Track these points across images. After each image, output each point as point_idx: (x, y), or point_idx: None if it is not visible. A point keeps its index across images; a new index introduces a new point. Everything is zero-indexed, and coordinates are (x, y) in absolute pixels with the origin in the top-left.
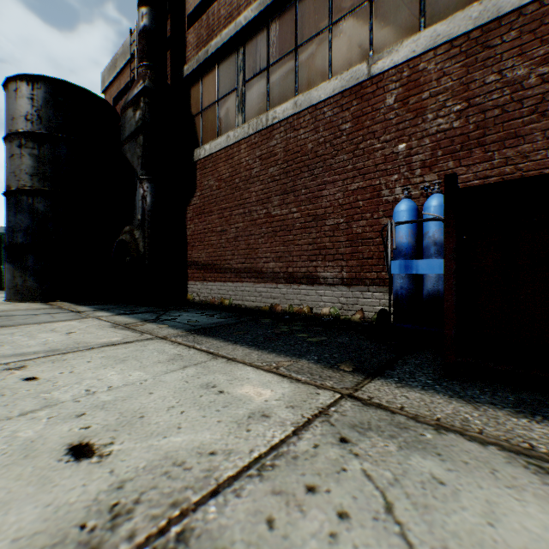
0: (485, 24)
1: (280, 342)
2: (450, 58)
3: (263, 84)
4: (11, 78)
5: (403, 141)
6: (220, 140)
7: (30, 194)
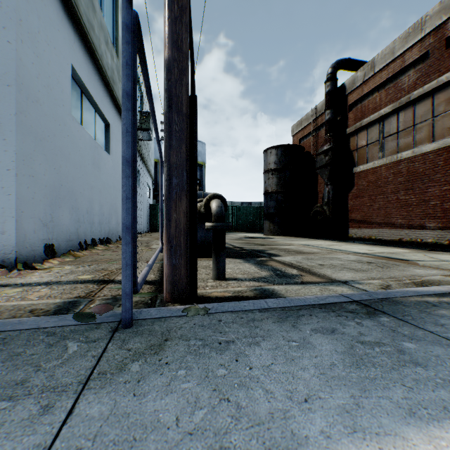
0: None
1: (405, 247)
2: None
3: (394, 139)
4: (268, 148)
5: None
6: (369, 164)
7: (275, 193)
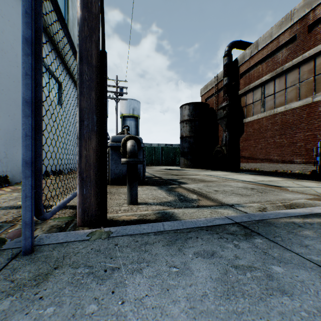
0: None
1: (279, 176)
2: None
3: (272, 99)
4: (183, 104)
5: None
6: (254, 116)
7: (188, 137)
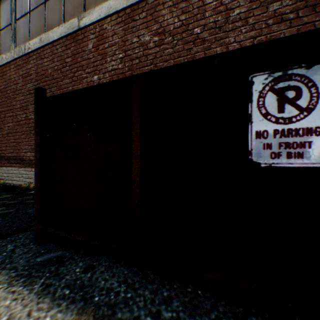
0: (132, 5)
1: None
2: (118, 24)
3: (27, 24)
4: None
5: (96, 74)
6: None
7: None
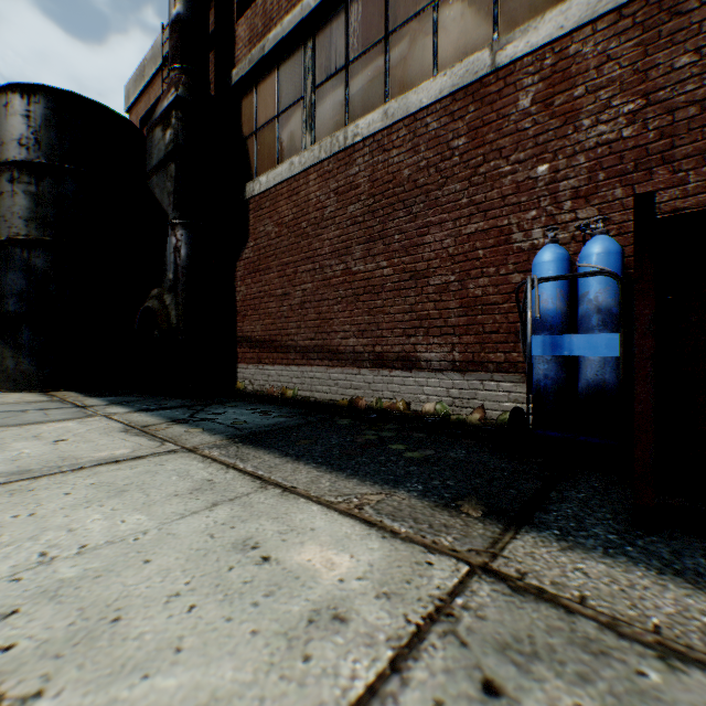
0: None
1: (365, 458)
2: (618, 35)
3: (340, 89)
4: None
5: (545, 161)
6: (281, 169)
7: (25, 245)
